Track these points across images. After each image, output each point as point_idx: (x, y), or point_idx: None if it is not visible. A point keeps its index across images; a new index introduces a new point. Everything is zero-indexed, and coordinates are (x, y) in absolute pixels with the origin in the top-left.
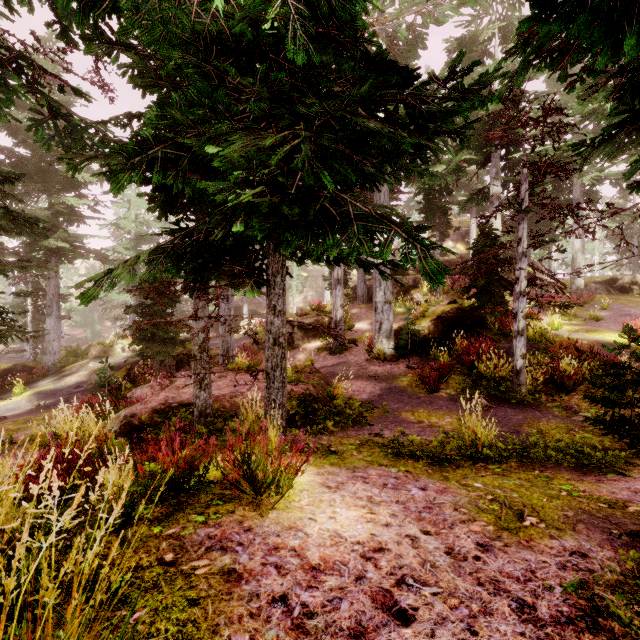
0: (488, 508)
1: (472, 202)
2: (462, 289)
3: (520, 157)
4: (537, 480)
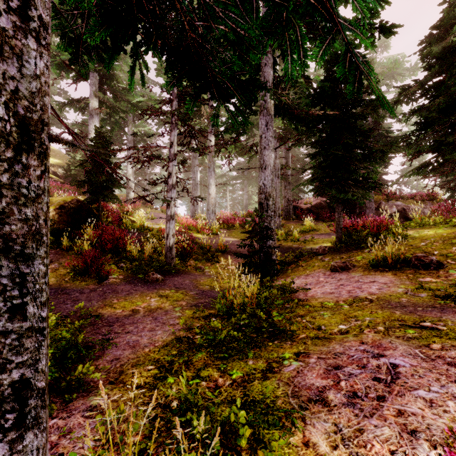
0: (417, 334)
1: (71, 107)
2: (78, 183)
3: (117, 89)
4: (312, 308)
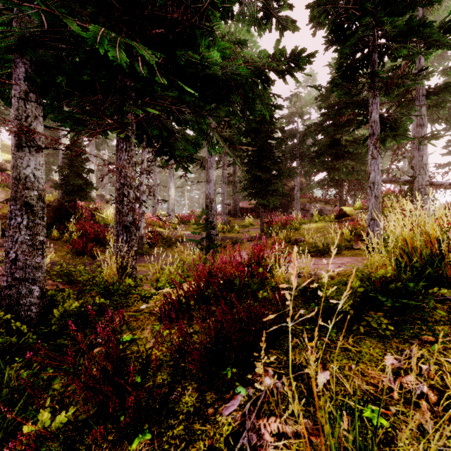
0: None
1: None
2: (57, 185)
3: None
4: None
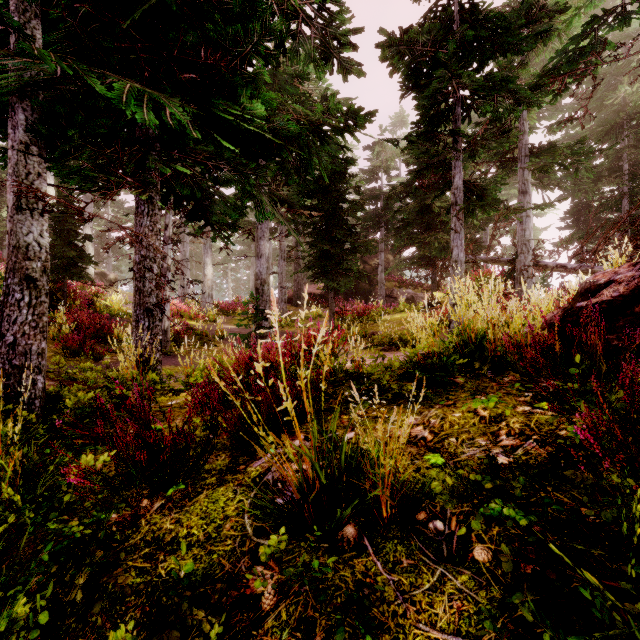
0: None
1: None
2: None
3: None
4: None
